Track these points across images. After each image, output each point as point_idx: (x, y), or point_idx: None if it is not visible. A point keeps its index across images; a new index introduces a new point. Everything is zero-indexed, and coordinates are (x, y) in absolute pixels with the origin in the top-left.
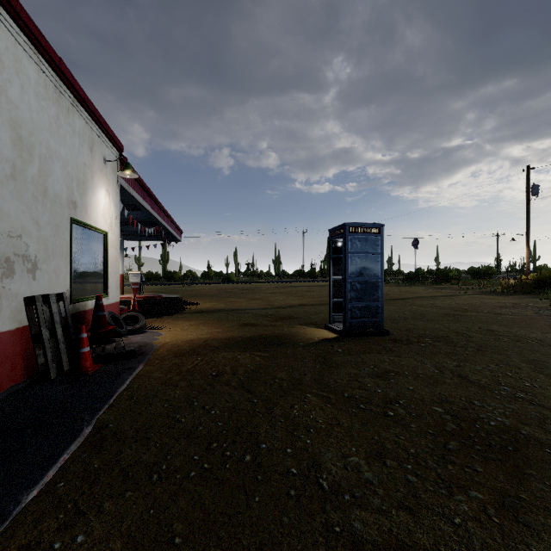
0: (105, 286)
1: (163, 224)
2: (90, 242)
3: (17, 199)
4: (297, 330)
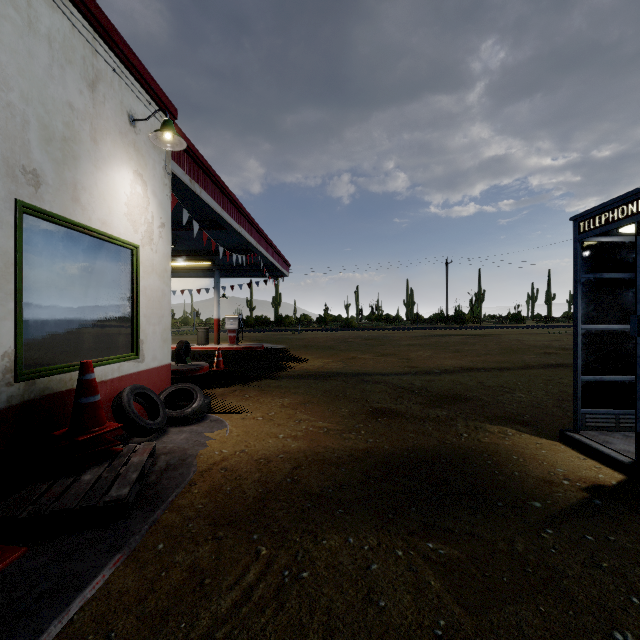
0: (134, 339)
1: (259, 250)
2: (94, 260)
3: None
4: (492, 438)
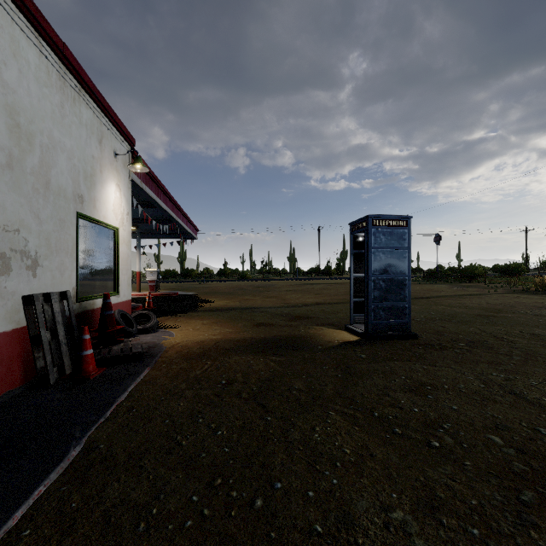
0: (115, 283)
1: (178, 221)
2: (99, 238)
3: (14, 190)
4: (314, 331)
